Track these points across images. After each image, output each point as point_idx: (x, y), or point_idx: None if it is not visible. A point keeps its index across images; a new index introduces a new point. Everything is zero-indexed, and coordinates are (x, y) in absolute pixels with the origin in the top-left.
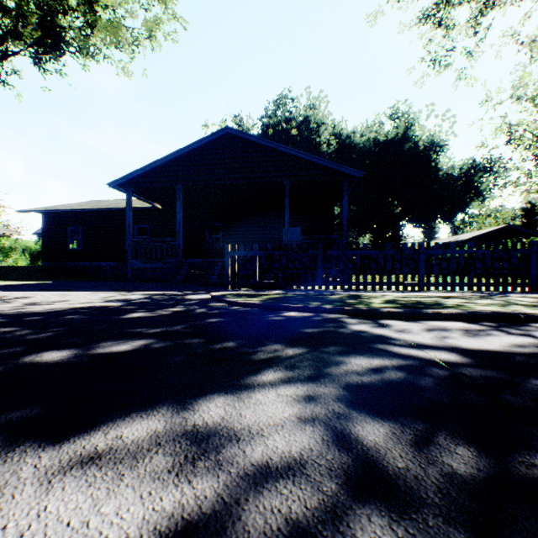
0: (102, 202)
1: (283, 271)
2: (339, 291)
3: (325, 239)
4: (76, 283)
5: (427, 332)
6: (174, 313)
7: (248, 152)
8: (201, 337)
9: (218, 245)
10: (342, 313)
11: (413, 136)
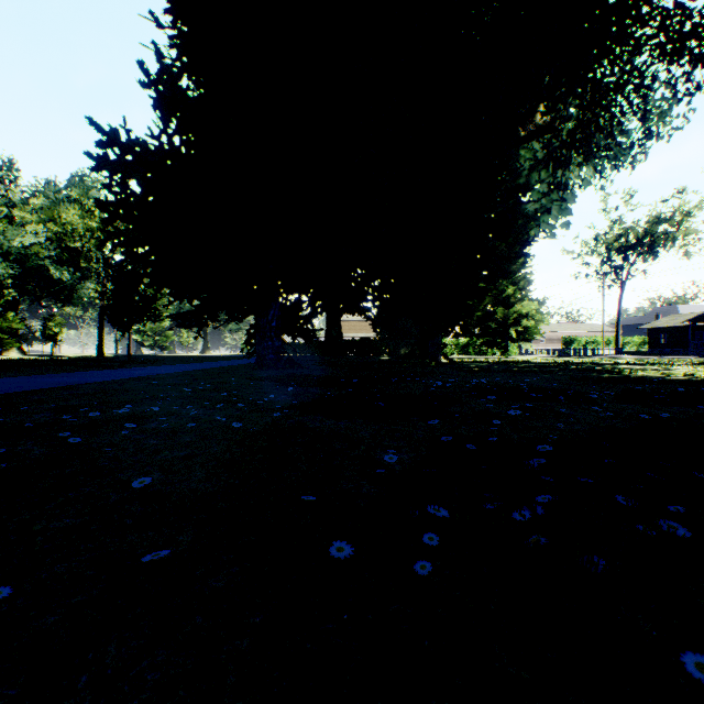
0: (676, 317)
1: None
2: None
3: None
4: None
5: None
6: None
7: None
8: None
9: None
10: None
11: None
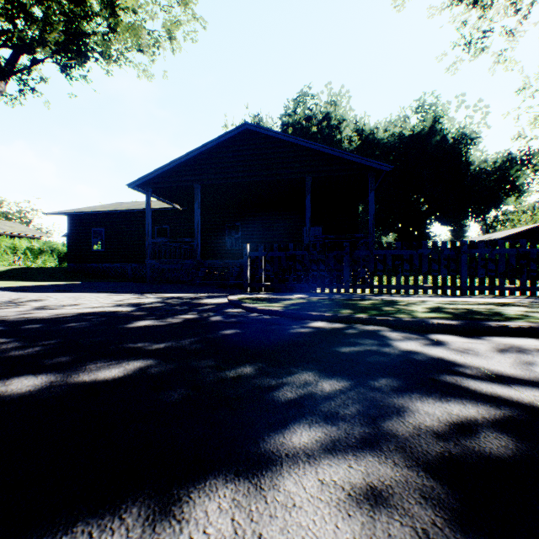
0: (124, 204)
1: (306, 272)
2: (368, 295)
3: (348, 238)
4: (97, 284)
5: (500, 354)
6: (185, 321)
7: (267, 148)
8: (211, 358)
9: (237, 245)
10: (380, 324)
11: (441, 129)
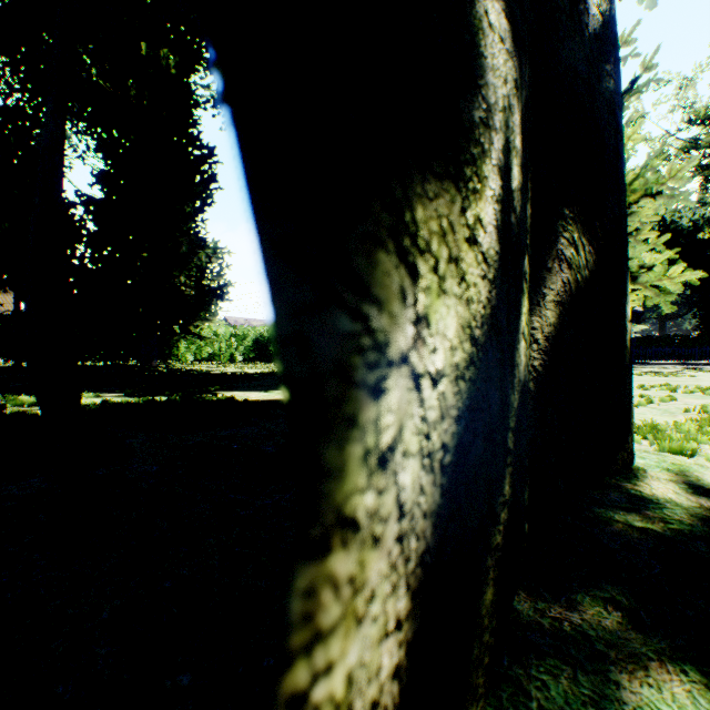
0: None
1: None
2: None
3: None
4: None
5: None
6: None
7: None
8: None
9: None
10: None
11: None
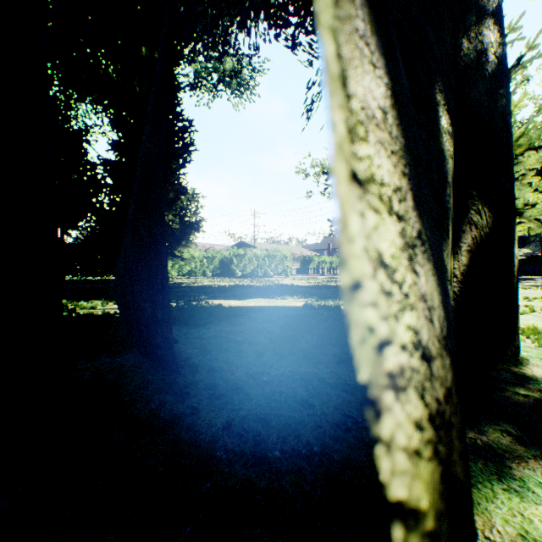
0: None
1: None
2: None
3: None
4: None
5: None
6: None
7: None
8: None
9: None
10: None
11: None
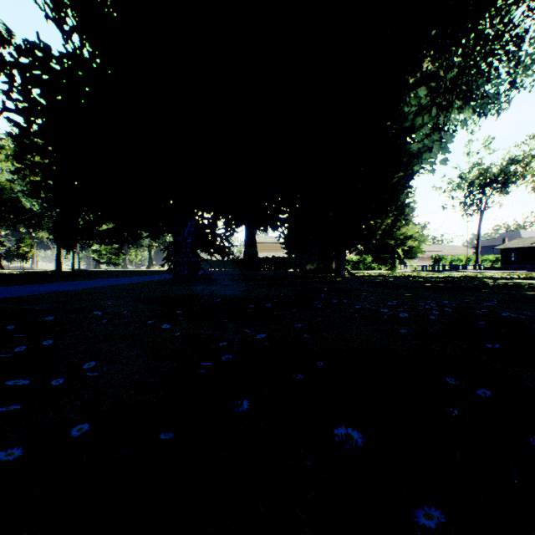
0: (524, 240)
1: None
2: None
3: None
4: None
5: None
6: None
7: None
8: None
9: None
10: None
11: None
